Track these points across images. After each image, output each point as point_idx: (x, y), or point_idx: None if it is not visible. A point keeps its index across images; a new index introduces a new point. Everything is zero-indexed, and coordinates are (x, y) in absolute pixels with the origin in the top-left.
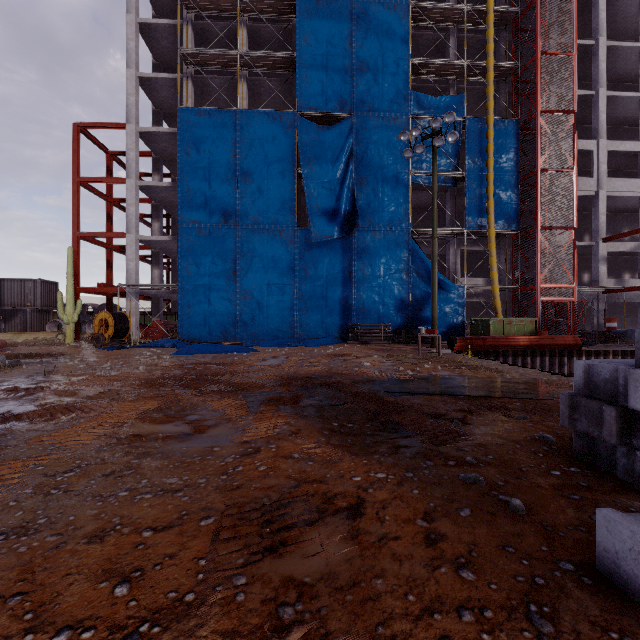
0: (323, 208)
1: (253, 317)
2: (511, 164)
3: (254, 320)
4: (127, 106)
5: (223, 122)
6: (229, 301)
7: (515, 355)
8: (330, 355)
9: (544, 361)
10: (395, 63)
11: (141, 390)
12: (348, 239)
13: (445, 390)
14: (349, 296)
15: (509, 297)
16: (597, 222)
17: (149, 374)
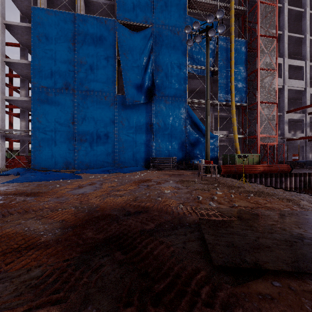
0: (133, 83)
1: (86, 153)
2: (243, 65)
3: (87, 155)
4: None
5: (65, 20)
6: (69, 142)
7: (255, 177)
8: (136, 181)
9: (272, 180)
10: None
11: None
12: (149, 104)
13: (300, 254)
14: (150, 140)
15: (240, 142)
16: (283, 102)
17: None
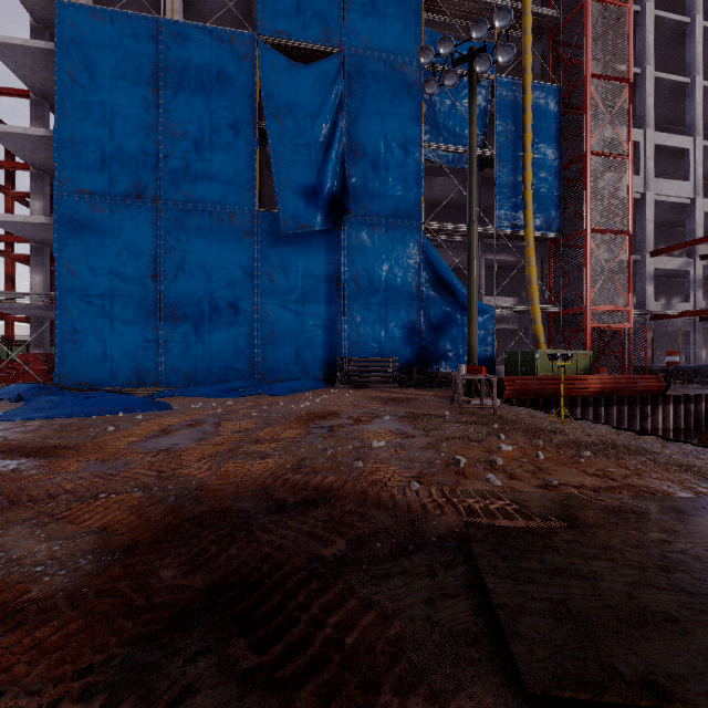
0: (298, 184)
1: (187, 348)
2: (552, 145)
3: (188, 352)
4: None
5: (135, 35)
6: (146, 322)
7: (584, 404)
8: (303, 416)
9: (622, 412)
10: None
11: None
12: (335, 233)
13: None
14: (337, 317)
15: (544, 323)
16: (643, 231)
17: None
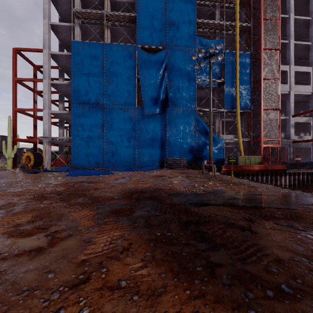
0: (150, 97)
1: (113, 155)
2: (247, 76)
3: (113, 156)
4: (43, 39)
5: (96, 49)
6: (100, 146)
7: (252, 175)
8: (154, 176)
9: (267, 178)
10: (188, 21)
11: (30, 203)
12: (164, 113)
13: (228, 201)
14: (164, 144)
15: (246, 145)
16: (289, 107)
17: (43, 190)
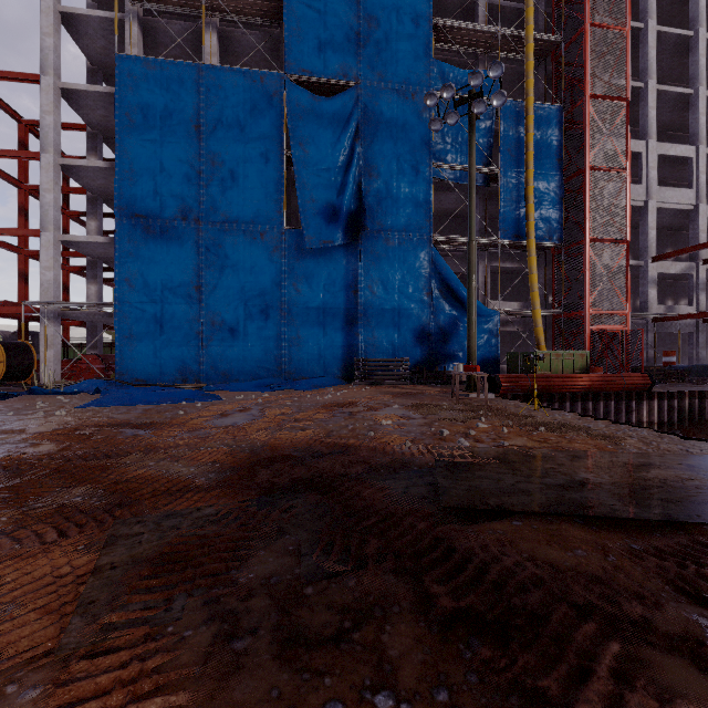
0: (320, 204)
1: (224, 349)
2: (553, 161)
3: (225, 353)
4: (41, 50)
5: (181, 80)
6: (190, 327)
7: (573, 399)
8: (328, 405)
9: (609, 407)
10: (413, 22)
11: None
12: (353, 247)
13: (567, 498)
14: (354, 322)
15: (548, 325)
16: (646, 238)
17: None
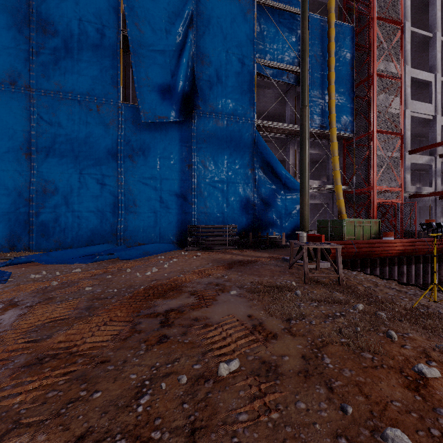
0: (155, 82)
1: (57, 217)
2: (348, 68)
3: (59, 221)
4: None
5: None
6: (19, 194)
7: (391, 263)
8: (140, 293)
9: (418, 269)
10: None
11: None
12: (187, 125)
13: None
14: (188, 192)
15: None
16: (404, 137)
17: None
